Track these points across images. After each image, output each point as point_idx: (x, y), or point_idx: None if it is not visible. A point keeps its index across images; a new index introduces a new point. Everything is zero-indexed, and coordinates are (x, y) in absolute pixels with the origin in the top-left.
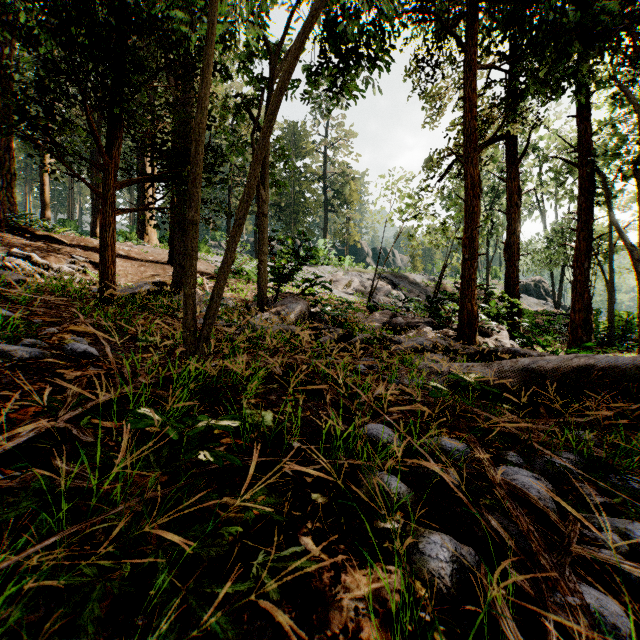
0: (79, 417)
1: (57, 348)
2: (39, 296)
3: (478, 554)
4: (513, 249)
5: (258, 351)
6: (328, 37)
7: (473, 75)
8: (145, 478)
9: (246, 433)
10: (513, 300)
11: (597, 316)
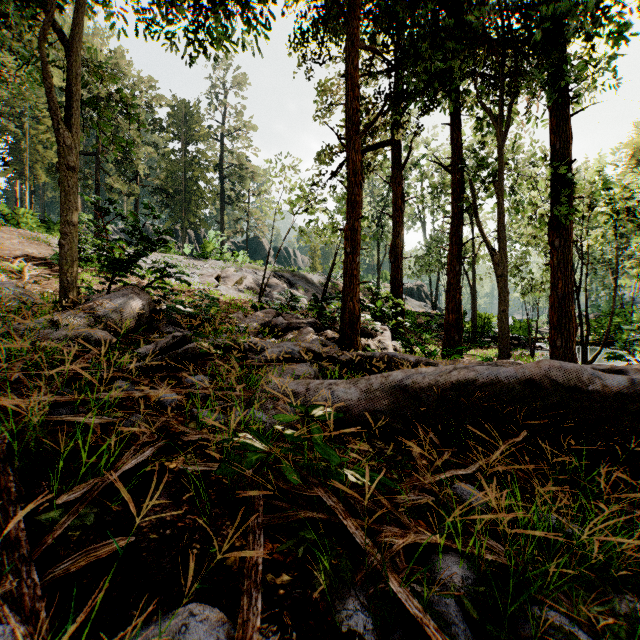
0: None
1: None
2: None
3: None
4: (398, 251)
5: None
6: None
7: (356, 52)
8: None
9: None
10: (397, 301)
11: (464, 317)
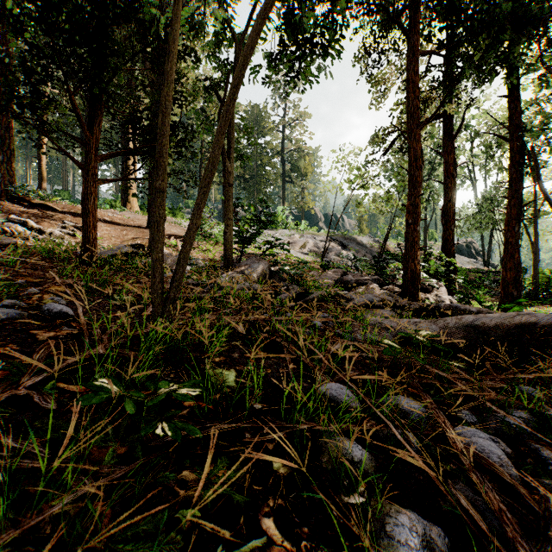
0: (45, 381)
1: (35, 308)
2: (24, 258)
3: (446, 533)
4: (449, 214)
5: (223, 310)
6: (286, 26)
7: (416, 59)
8: (103, 450)
9: (209, 394)
10: (450, 259)
11: (523, 273)
